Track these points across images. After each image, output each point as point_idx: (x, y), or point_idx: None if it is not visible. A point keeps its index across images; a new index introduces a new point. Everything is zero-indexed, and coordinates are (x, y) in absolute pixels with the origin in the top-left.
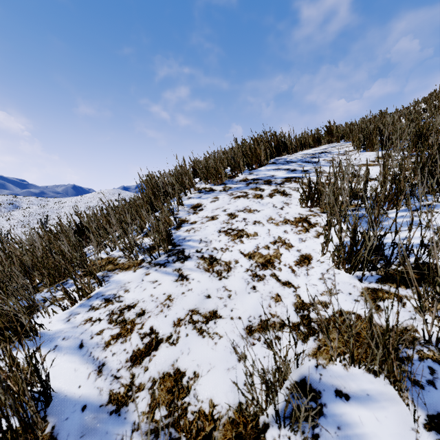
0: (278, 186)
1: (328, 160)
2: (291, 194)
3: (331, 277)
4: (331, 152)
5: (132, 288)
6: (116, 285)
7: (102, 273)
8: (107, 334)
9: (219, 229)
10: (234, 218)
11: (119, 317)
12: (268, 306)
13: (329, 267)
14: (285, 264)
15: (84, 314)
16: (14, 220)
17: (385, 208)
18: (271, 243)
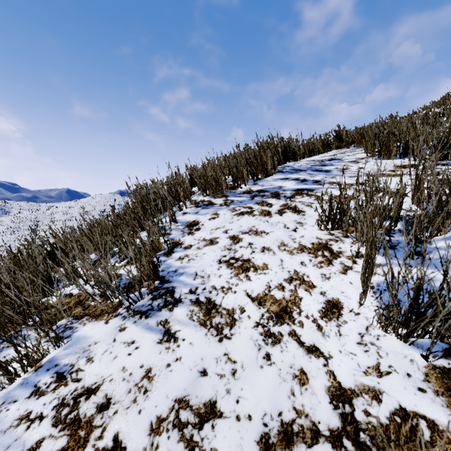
0: (288, 200)
1: (341, 169)
2: (304, 211)
3: (374, 341)
4: (342, 159)
5: (98, 354)
6: (78, 347)
7: (65, 322)
8: (46, 450)
9: (219, 259)
10: (237, 242)
11: (70, 412)
12: (290, 394)
13: (369, 322)
14: (307, 315)
15: (21, 403)
16: (3, 226)
17: (427, 235)
18: (286, 280)
